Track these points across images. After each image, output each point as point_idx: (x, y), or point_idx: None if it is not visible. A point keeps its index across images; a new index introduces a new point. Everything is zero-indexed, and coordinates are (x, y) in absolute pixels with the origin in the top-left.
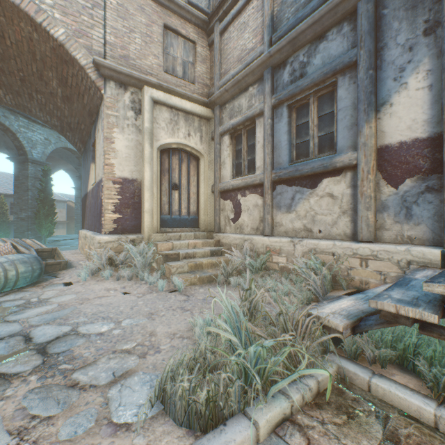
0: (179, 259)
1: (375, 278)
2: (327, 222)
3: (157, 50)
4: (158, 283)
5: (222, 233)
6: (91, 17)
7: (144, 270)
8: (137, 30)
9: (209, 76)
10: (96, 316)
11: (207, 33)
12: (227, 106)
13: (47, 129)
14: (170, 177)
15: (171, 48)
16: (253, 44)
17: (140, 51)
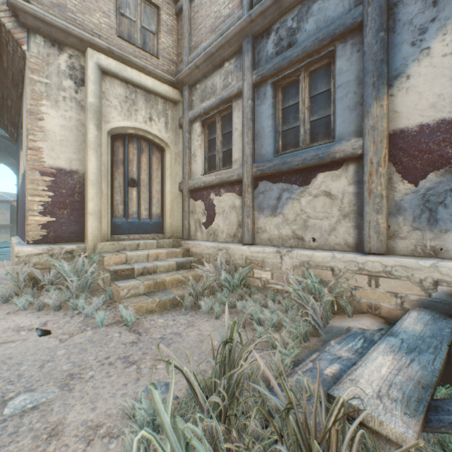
0: (134, 276)
1: (388, 301)
2: (323, 228)
3: (107, 6)
4: (96, 315)
5: (192, 240)
6: None
7: (82, 293)
8: None
9: (177, 52)
10: None
11: None
12: (198, 87)
13: None
14: (125, 170)
15: (127, 8)
16: (229, 10)
17: (82, 2)
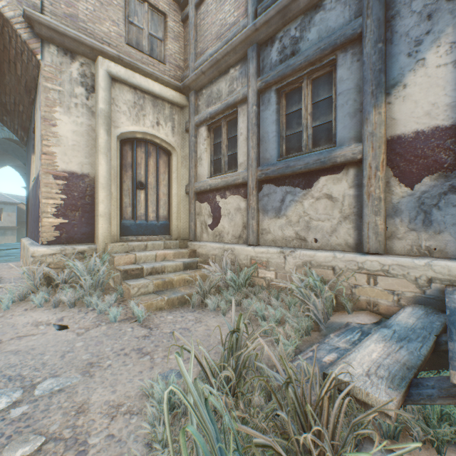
0: (143, 276)
1: (386, 299)
2: (325, 230)
3: (117, 15)
4: (110, 311)
5: (198, 241)
6: None
7: (95, 291)
8: None
9: (183, 57)
10: None
11: (180, 6)
12: (204, 92)
13: None
14: (133, 174)
15: (135, 16)
16: (235, 18)
17: (93, 12)
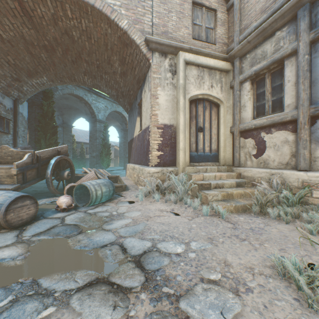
0: (211, 188)
1: None
2: None
3: (187, 22)
4: (203, 209)
5: (242, 167)
6: (143, 8)
7: (185, 196)
8: (173, 10)
9: (227, 36)
10: (164, 233)
11: (225, 0)
12: (248, 56)
13: (106, 100)
14: (196, 122)
15: (197, 19)
16: None
17: (175, 25)
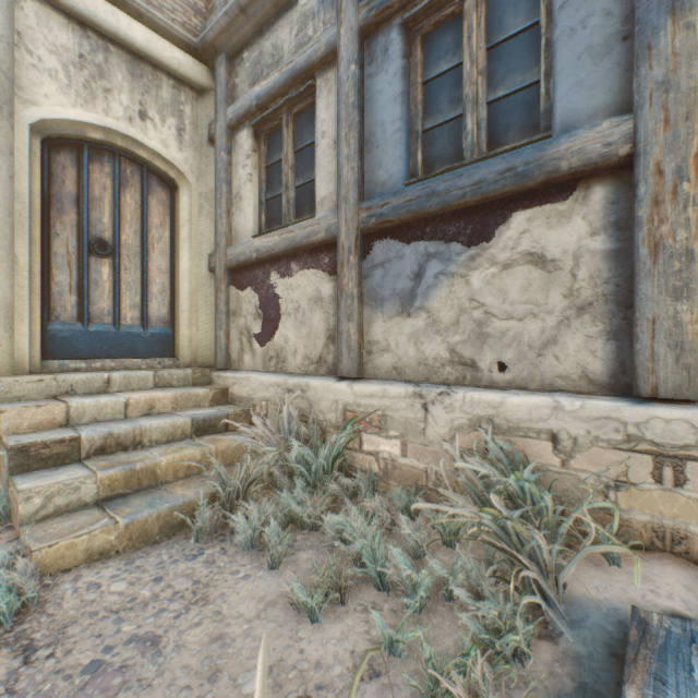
0: (79, 457)
1: None
2: (527, 340)
3: None
4: None
5: (233, 370)
6: None
7: None
8: None
9: None
10: None
11: None
12: (247, 56)
13: None
14: (82, 220)
15: None
16: None
17: None
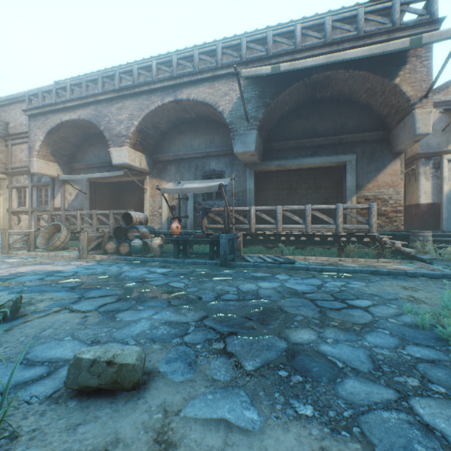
0: None
1: None
2: (46, 225)
3: None
4: None
5: (13, 229)
6: None
7: None
8: None
9: (7, 159)
10: None
11: (5, 140)
12: (16, 177)
13: None
14: None
15: None
16: (26, 160)
17: None
